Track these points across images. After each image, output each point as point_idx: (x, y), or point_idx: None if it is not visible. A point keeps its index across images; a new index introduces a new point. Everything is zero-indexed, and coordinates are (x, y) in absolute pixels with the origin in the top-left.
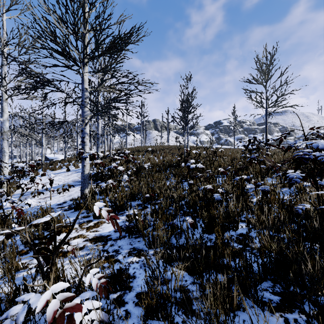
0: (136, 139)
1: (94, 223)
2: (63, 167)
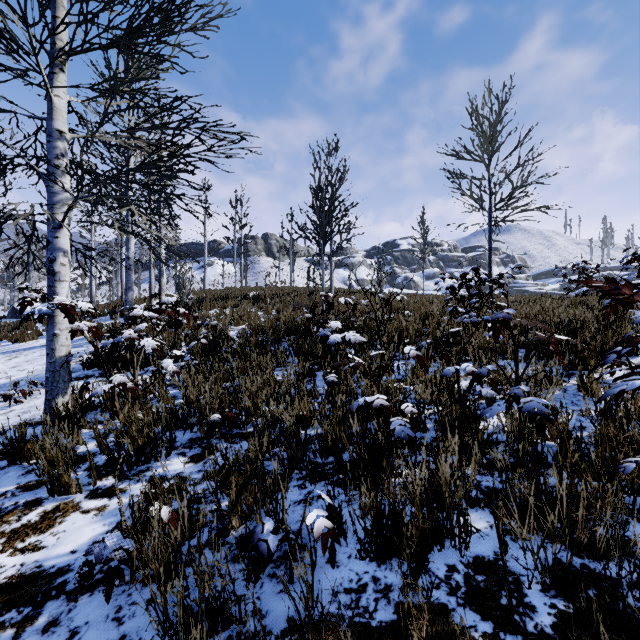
0: (229, 274)
1: (43, 513)
2: (43, 335)
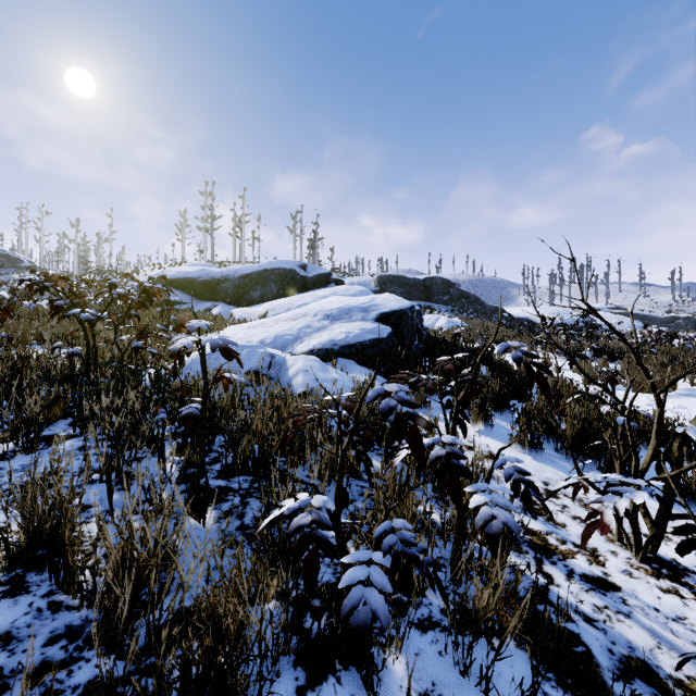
0: None
1: None
2: None
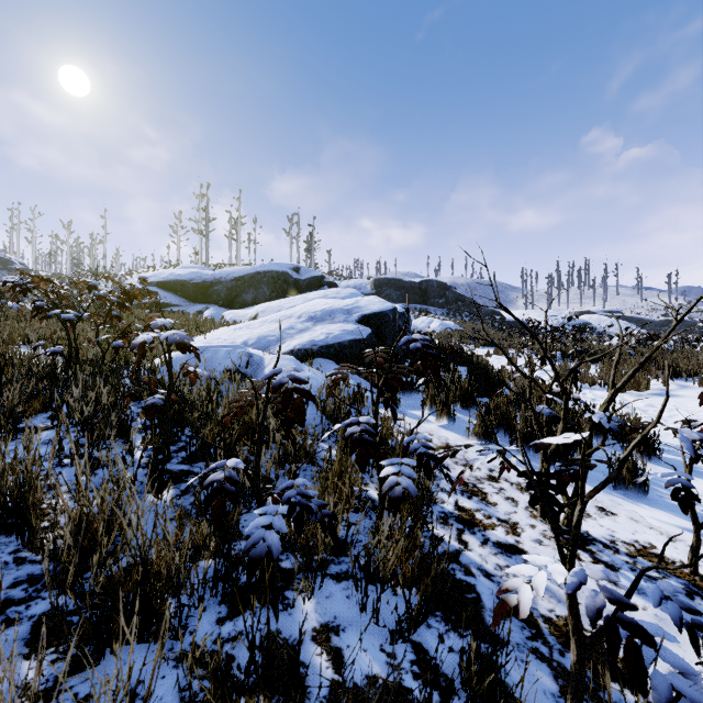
0: None
1: None
2: None
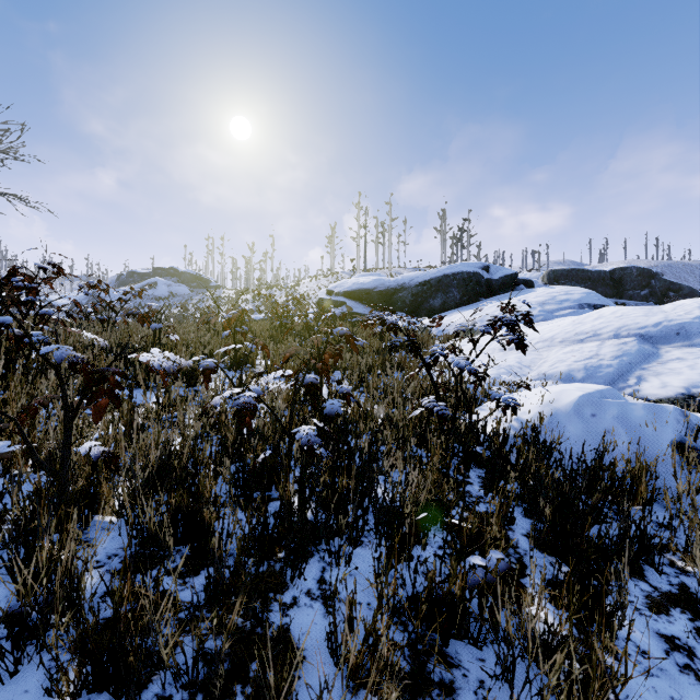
0: None
1: None
2: None
